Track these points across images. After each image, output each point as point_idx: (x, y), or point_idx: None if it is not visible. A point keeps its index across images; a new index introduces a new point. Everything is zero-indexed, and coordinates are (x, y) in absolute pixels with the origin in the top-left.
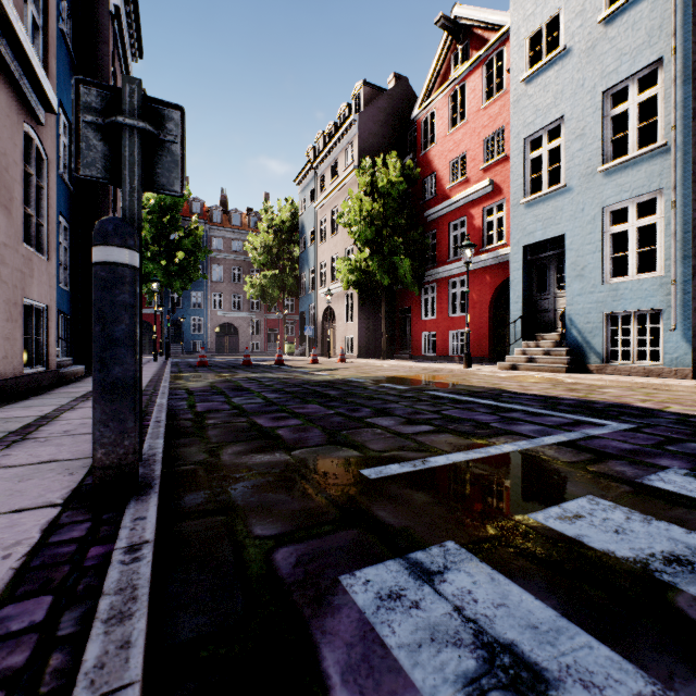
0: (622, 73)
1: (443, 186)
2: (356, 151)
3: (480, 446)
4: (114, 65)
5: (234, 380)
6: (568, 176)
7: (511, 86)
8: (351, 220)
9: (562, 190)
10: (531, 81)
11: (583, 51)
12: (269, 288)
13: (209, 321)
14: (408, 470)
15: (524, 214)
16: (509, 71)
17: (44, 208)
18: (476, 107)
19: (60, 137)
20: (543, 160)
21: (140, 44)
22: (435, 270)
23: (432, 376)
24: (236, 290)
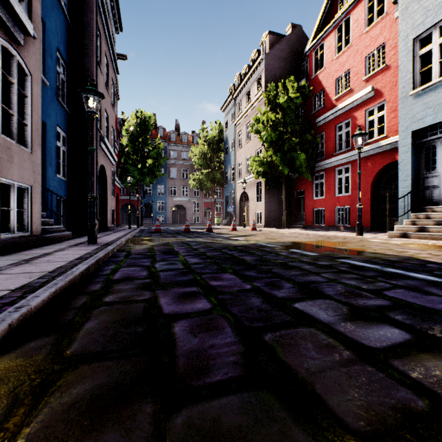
0: None
1: (330, 98)
2: (263, 81)
3: None
4: (97, 26)
5: (171, 243)
6: None
7: None
8: (260, 127)
9: None
10: None
11: None
12: (204, 181)
13: (168, 203)
14: None
15: (413, 104)
16: None
17: (27, 112)
18: (359, 32)
19: (59, 74)
20: (433, 53)
21: (120, 20)
22: (324, 161)
23: (331, 243)
24: (184, 184)
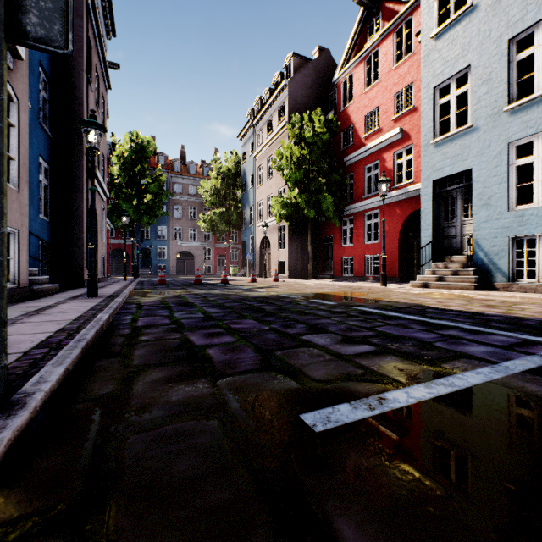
0: (528, 21)
1: (359, 136)
2: (287, 110)
3: (438, 374)
4: (88, 35)
5: (183, 295)
6: (475, 117)
7: (422, 43)
8: (283, 164)
9: (469, 130)
10: (440, 36)
11: (489, 5)
12: (217, 223)
13: (171, 249)
14: (364, 415)
15: (434, 153)
16: (417, 35)
17: (15, 144)
18: (388, 68)
19: (41, 93)
20: (451, 105)
21: (113, 24)
22: (353, 205)
23: (354, 293)
24: (192, 225)
